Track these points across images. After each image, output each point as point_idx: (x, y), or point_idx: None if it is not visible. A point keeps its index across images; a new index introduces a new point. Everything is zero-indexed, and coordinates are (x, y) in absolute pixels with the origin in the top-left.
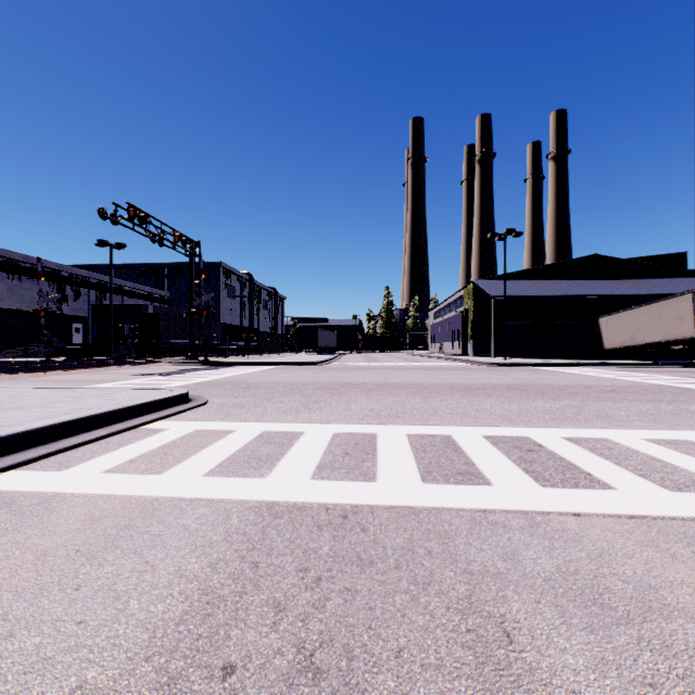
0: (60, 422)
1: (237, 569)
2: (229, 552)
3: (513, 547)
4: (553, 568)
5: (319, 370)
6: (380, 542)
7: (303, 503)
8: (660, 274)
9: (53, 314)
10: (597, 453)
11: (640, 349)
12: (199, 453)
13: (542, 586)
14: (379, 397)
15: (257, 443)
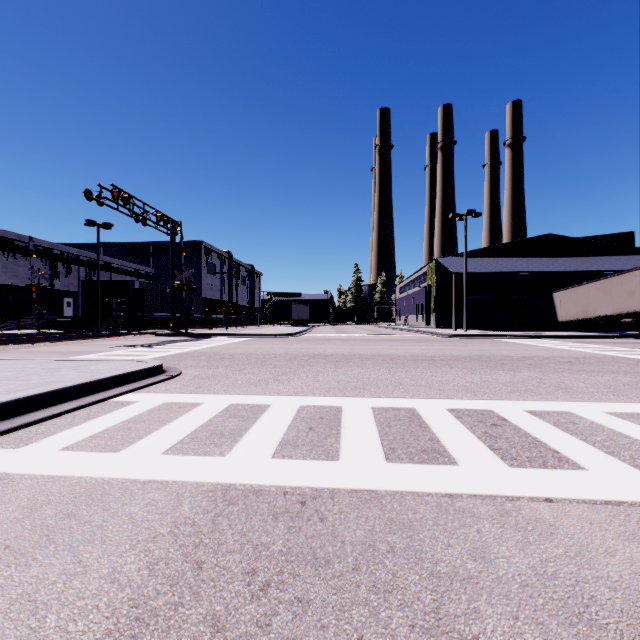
0: (26, 396)
1: (177, 571)
2: (173, 548)
3: (483, 542)
4: (529, 570)
5: (292, 342)
6: (339, 535)
7: (261, 486)
8: (610, 252)
9: (44, 289)
10: (562, 428)
11: (591, 321)
12: (162, 428)
13: (519, 595)
14: (346, 369)
15: (223, 417)
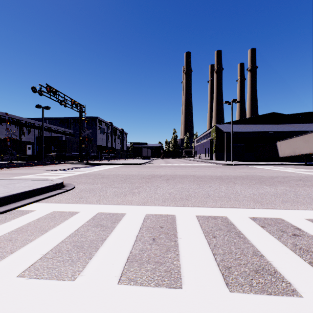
0: None
1: None
2: None
3: None
4: None
5: (142, 167)
6: None
7: None
8: (304, 121)
9: (14, 140)
10: None
11: (296, 157)
12: (37, 239)
13: None
14: (173, 184)
15: (88, 226)
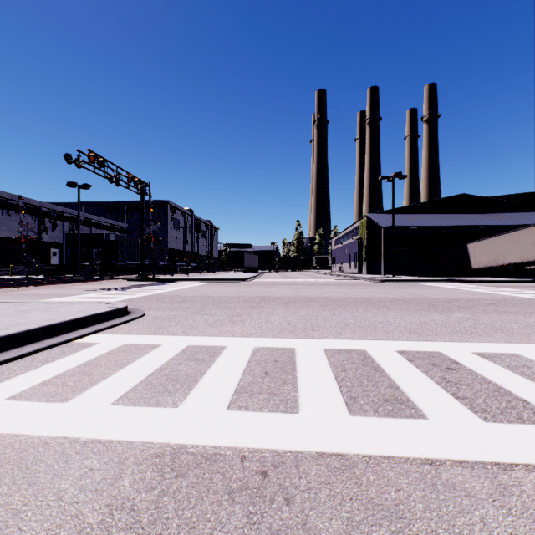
0: None
1: None
2: None
3: None
4: None
5: (244, 286)
6: (311, 528)
7: (215, 448)
8: (515, 209)
9: (32, 240)
10: (518, 372)
11: (500, 268)
12: (117, 372)
13: None
14: (294, 310)
15: (179, 360)
